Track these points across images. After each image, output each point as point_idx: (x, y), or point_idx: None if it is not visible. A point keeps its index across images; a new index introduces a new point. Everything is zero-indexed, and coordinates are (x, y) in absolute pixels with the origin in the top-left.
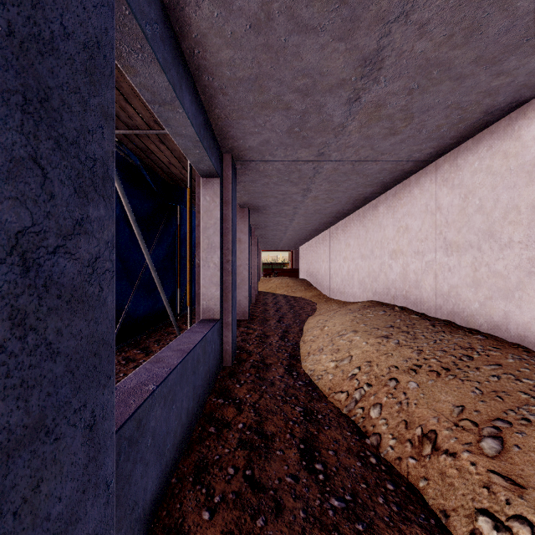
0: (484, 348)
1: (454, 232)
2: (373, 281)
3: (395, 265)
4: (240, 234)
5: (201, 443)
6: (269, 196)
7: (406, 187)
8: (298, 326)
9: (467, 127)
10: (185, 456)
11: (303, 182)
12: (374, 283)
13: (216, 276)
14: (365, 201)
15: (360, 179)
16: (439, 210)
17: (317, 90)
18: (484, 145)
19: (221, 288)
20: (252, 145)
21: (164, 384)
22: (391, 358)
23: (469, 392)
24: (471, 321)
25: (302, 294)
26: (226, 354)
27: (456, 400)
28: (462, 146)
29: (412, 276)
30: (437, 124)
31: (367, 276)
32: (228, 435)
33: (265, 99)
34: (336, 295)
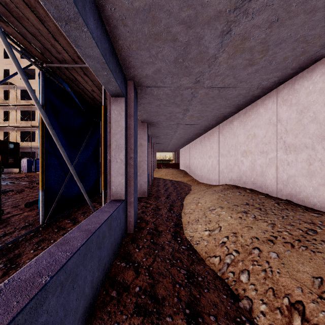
0: (323, 223)
1: (292, 137)
2: (229, 171)
3: (246, 161)
4: (141, 140)
5: (103, 309)
6: (161, 114)
7: (254, 108)
8: (179, 201)
9: (306, 59)
10: (87, 324)
11: (184, 104)
12: (230, 173)
13: (122, 168)
14: (224, 118)
15: (223, 102)
16: (279, 122)
17: (198, 22)
18: (317, 72)
19: (126, 177)
20: (148, 73)
21: (61, 271)
22: (252, 230)
23: (323, 264)
24: (306, 201)
25: (181, 179)
26: (129, 224)
27: (314, 271)
28: (299, 75)
29: (258, 168)
30: (285, 56)
31: (225, 168)
32: (126, 300)
33: (157, 31)
34: (204, 180)
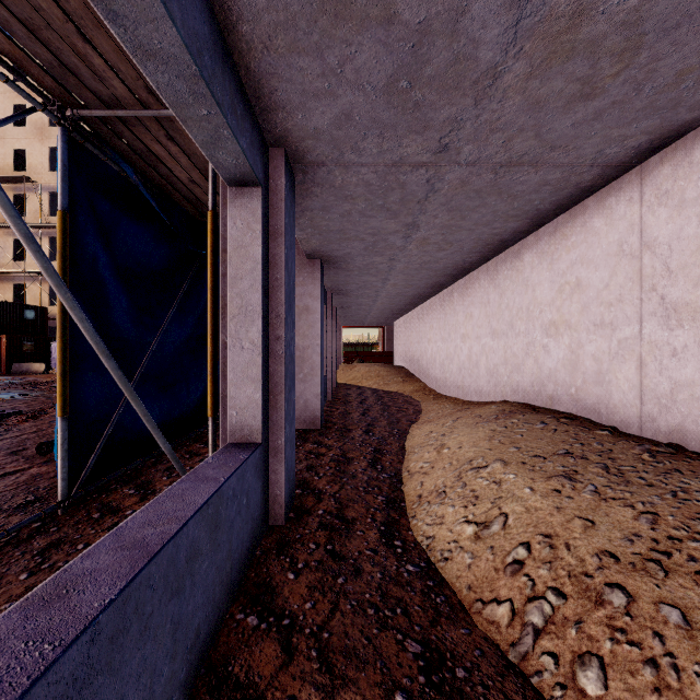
0: None
1: (685, 286)
2: (513, 371)
3: (555, 346)
4: (308, 299)
5: None
6: (352, 237)
7: (577, 218)
8: (396, 441)
9: None
10: None
11: (408, 211)
12: (514, 374)
13: (256, 365)
14: (501, 246)
15: (502, 204)
16: (649, 248)
17: None
18: None
19: (266, 387)
20: (321, 125)
21: None
22: (594, 529)
23: None
24: None
25: (399, 388)
26: (274, 503)
27: None
28: None
29: (589, 364)
30: (681, 67)
31: (502, 363)
32: None
33: None
34: (450, 390)
